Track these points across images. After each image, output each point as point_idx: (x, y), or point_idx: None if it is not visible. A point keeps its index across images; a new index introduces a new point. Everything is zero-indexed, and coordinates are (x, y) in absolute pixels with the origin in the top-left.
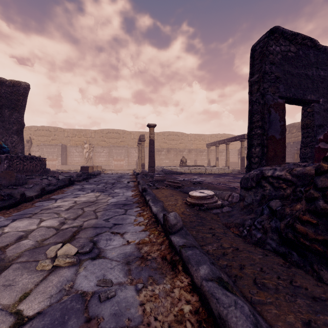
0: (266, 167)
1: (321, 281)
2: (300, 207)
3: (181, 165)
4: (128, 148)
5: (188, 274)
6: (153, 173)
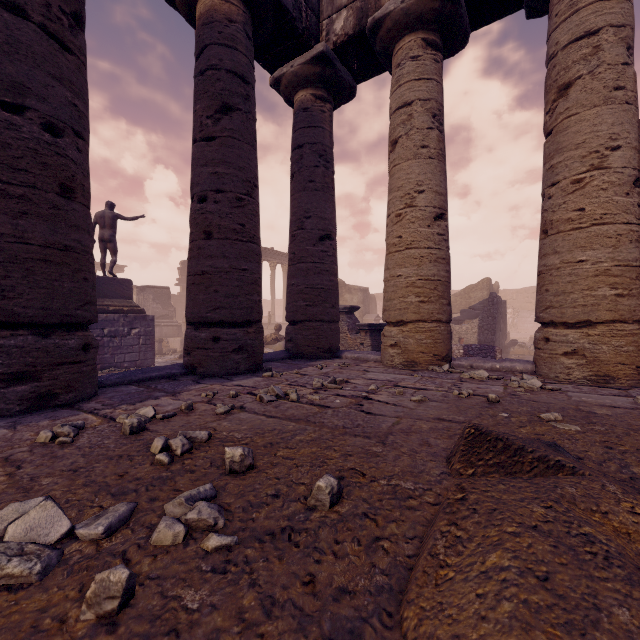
0: None
1: None
2: None
3: None
4: None
5: None
6: None
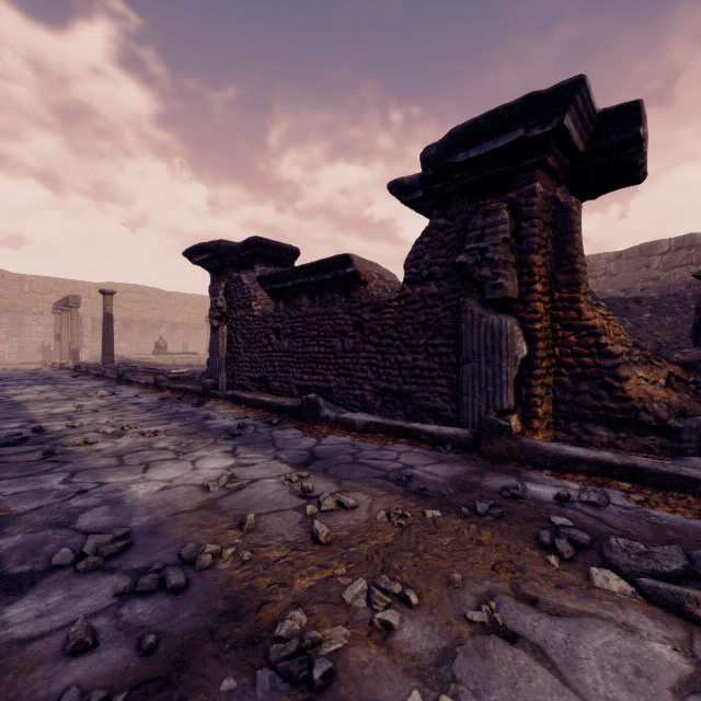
0: None
1: None
2: None
3: (157, 352)
4: (17, 314)
5: (169, 389)
6: (112, 364)
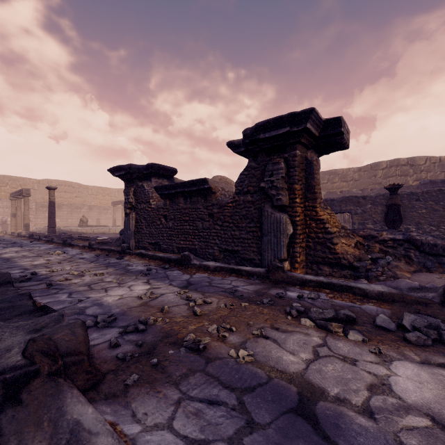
0: None
1: None
2: None
3: (81, 225)
4: None
5: (99, 249)
6: (54, 233)
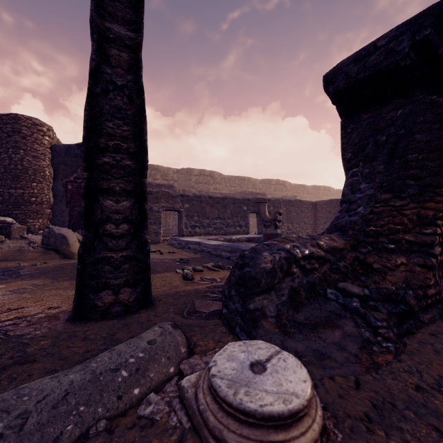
0: (284, 244)
1: (425, 325)
2: (396, 279)
3: None
4: None
5: None
6: None
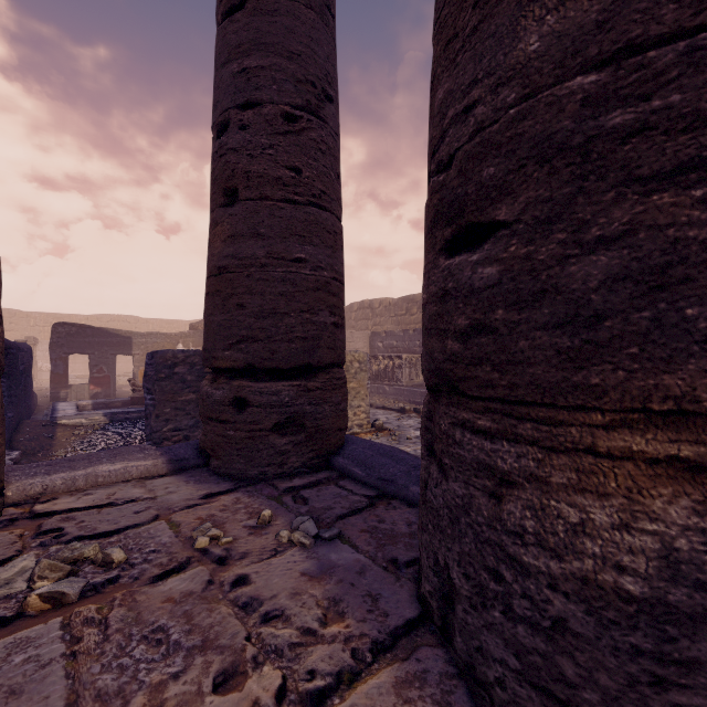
0: None
1: None
2: None
3: None
4: None
5: None
6: None
